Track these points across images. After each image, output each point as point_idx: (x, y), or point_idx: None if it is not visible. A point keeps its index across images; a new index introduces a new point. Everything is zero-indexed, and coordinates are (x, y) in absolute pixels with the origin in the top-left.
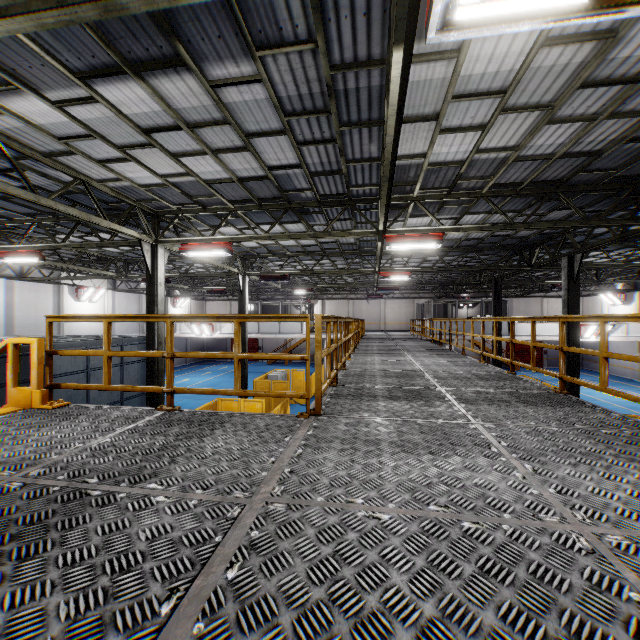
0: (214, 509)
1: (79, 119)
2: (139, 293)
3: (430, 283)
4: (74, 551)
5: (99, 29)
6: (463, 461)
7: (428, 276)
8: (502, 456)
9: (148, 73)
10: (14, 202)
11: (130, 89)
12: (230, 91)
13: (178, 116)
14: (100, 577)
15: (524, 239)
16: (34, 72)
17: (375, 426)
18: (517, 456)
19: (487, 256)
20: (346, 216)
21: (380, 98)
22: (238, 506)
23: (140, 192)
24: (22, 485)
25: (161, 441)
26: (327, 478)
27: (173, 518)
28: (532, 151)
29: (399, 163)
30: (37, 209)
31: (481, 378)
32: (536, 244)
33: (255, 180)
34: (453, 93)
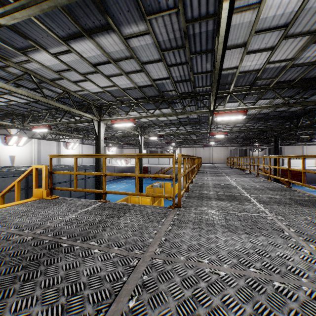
0: (123, 259)
1: (64, 61)
2: (93, 145)
3: (237, 138)
4: (50, 279)
5: (71, 14)
6: (267, 240)
7: (236, 134)
8: (292, 238)
9: (94, 35)
10: (39, 104)
11: (86, 44)
12: (134, 40)
13: (109, 56)
14: (61, 297)
15: (293, 112)
16: (44, 40)
17: (211, 215)
18: (302, 238)
19: (270, 123)
20: (193, 104)
21: (213, 37)
22: (136, 259)
23: (92, 96)
24: (32, 238)
25: (99, 218)
26: (186, 245)
27: (101, 263)
28: (302, 60)
29: (222, 73)
30: (48, 106)
31: (270, 189)
32: (300, 115)
33: (146, 87)
34: (255, 30)
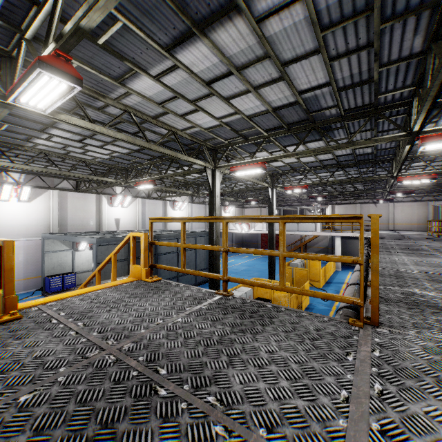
0: None
1: (169, 86)
2: (205, 204)
3: None
4: None
5: (176, 1)
6: None
7: None
8: None
9: (209, 29)
10: (142, 153)
11: (197, 49)
12: (272, 23)
13: (230, 63)
14: None
15: None
16: (143, 56)
17: None
18: None
19: None
20: (367, 127)
21: None
22: None
23: (205, 134)
24: (114, 360)
25: (219, 331)
26: None
27: None
28: None
29: None
30: (152, 155)
31: None
32: None
33: (286, 107)
34: None
